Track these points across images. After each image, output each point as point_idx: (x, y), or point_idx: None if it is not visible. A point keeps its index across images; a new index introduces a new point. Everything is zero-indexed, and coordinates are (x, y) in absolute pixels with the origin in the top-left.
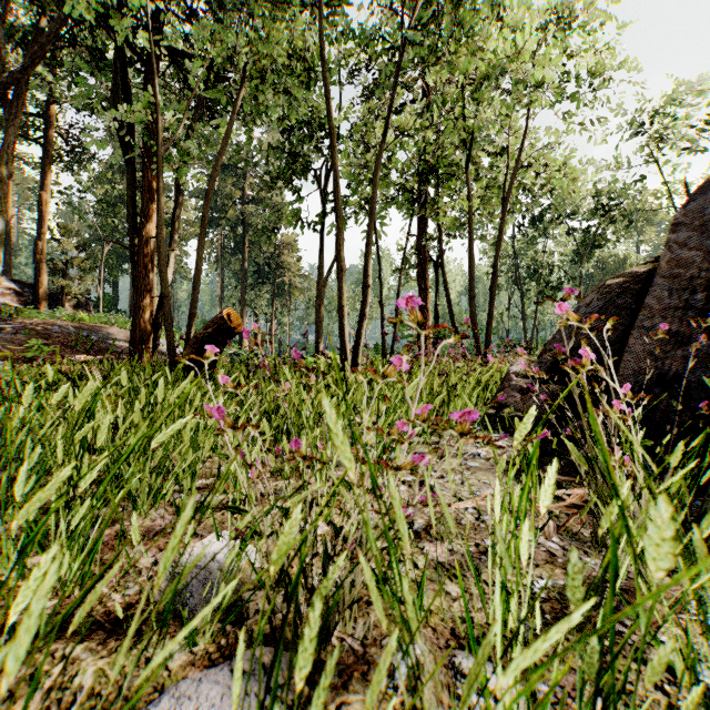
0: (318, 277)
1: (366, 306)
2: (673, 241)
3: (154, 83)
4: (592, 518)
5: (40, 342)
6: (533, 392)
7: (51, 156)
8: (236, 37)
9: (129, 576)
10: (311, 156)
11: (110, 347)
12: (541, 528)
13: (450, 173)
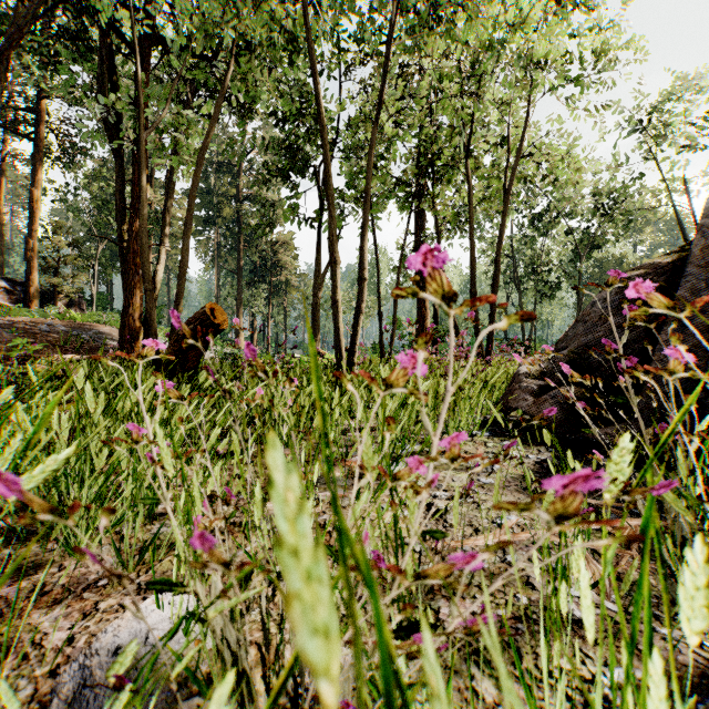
0: (315, 275)
1: (363, 302)
2: (707, 226)
3: (137, 63)
4: (655, 564)
5: (25, 341)
6: (568, 399)
7: (43, 152)
8: (224, 12)
9: (27, 664)
10: (307, 153)
11: (100, 346)
12: (595, 583)
13: (451, 165)
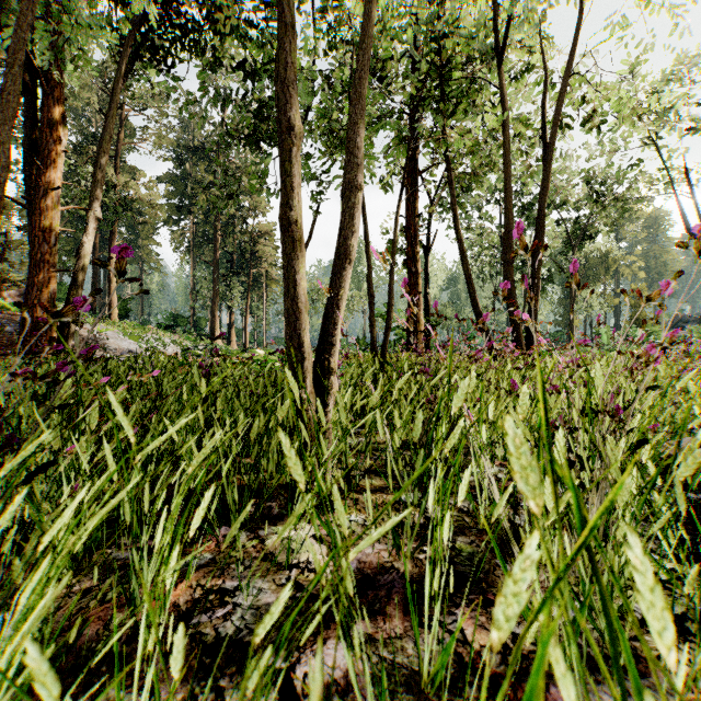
0: None
1: (351, 233)
2: None
3: None
4: None
5: None
6: None
7: None
8: None
9: None
10: None
11: None
12: None
13: (474, 77)
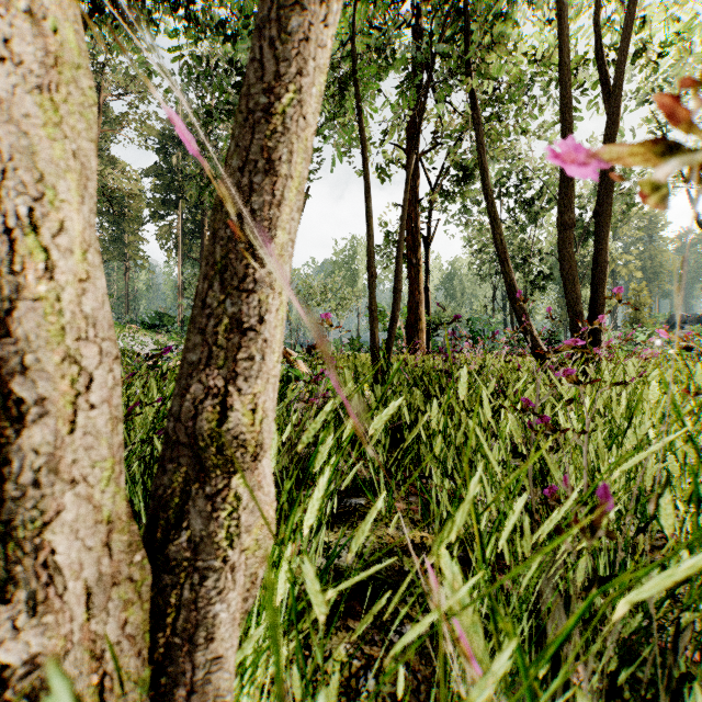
0: None
1: None
2: None
3: None
4: None
5: None
6: None
7: None
8: None
9: None
10: None
11: None
12: None
13: None
